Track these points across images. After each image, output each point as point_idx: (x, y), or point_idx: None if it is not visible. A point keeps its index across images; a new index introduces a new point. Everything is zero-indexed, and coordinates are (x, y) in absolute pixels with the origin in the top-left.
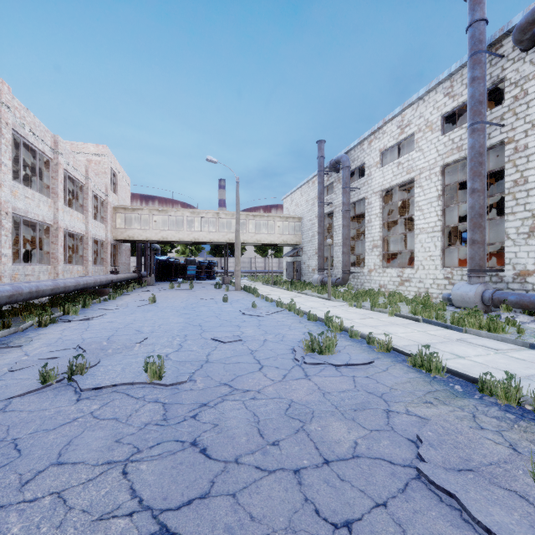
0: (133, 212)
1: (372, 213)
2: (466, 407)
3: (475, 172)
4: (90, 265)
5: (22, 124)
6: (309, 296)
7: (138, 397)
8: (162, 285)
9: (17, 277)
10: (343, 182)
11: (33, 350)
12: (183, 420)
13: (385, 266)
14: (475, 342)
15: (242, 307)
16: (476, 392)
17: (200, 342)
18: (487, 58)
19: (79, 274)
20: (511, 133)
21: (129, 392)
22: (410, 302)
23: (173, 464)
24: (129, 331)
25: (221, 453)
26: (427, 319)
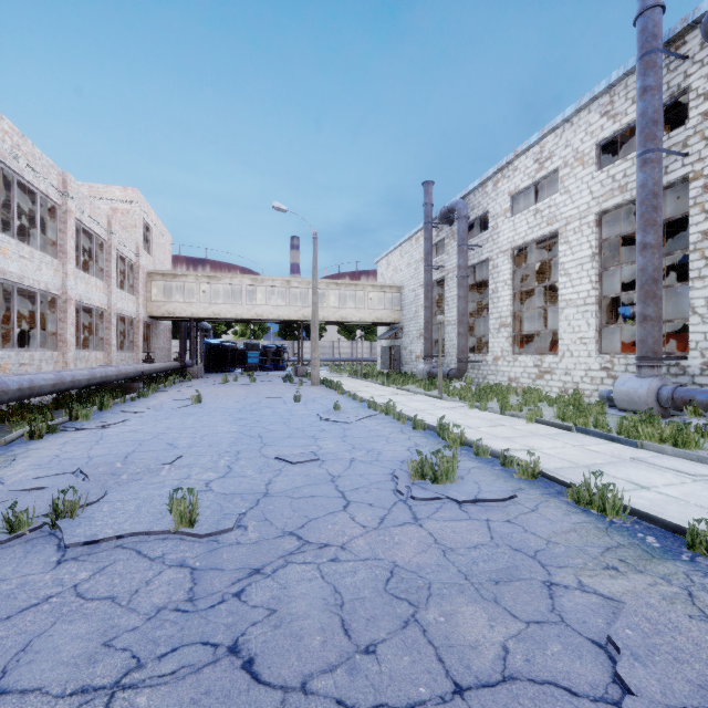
0: (174, 280)
1: (499, 280)
2: (673, 577)
3: (647, 220)
4: (114, 351)
5: (16, 155)
6: (413, 393)
7: (154, 557)
8: (213, 378)
9: (7, 368)
10: (458, 238)
11: (13, 475)
12: (220, 600)
13: (517, 352)
14: (659, 463)
15: (320, 409)
16: (683, 549)
17: (258, 462)
18: (663, 62)
19: (99, 363)
20: (698, 165)
21: (142, 548)
22: (553, 402)
23: (194, 694)
24: (157, 445)
25: (279, 670)
26: (583, 428)
